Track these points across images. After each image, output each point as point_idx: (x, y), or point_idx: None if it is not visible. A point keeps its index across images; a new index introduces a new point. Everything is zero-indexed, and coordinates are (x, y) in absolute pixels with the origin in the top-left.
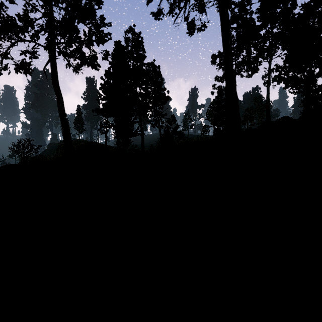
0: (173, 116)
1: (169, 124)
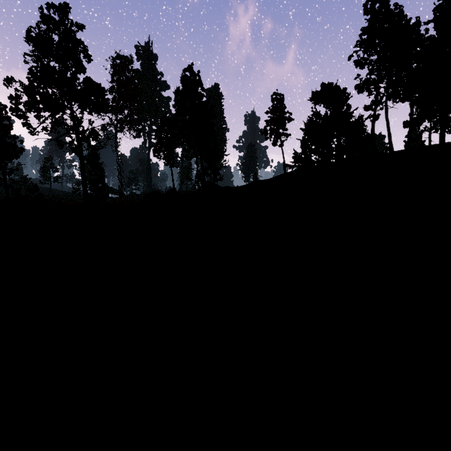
0: (36, 186)
1: (30, 192)
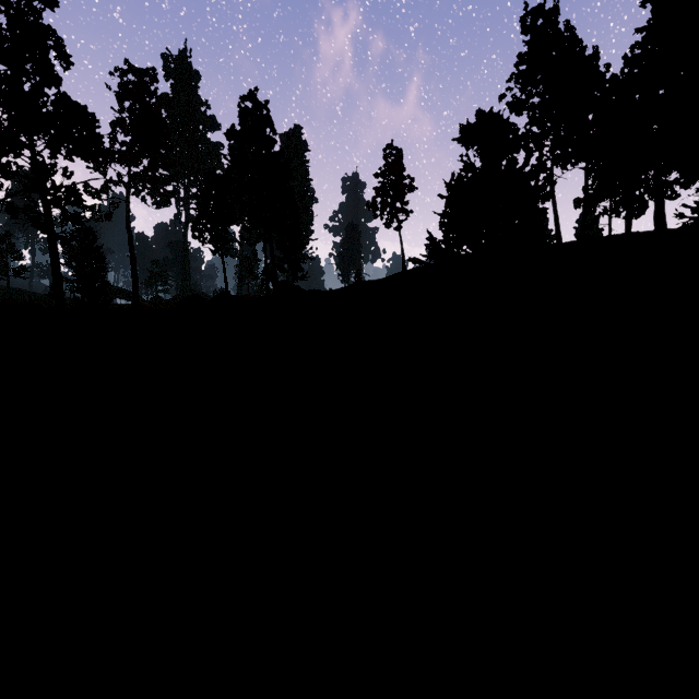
0: None
1: None
